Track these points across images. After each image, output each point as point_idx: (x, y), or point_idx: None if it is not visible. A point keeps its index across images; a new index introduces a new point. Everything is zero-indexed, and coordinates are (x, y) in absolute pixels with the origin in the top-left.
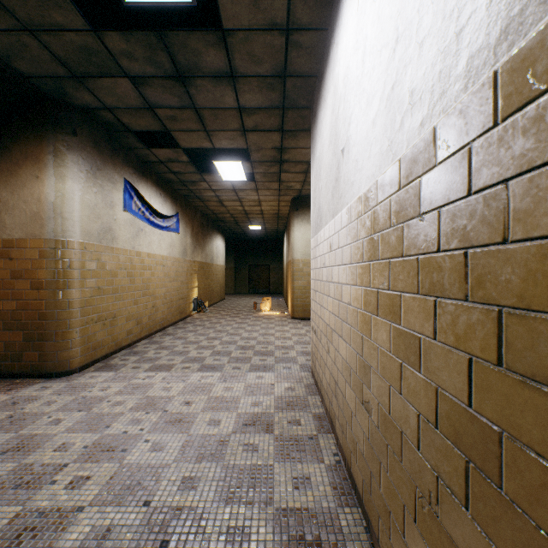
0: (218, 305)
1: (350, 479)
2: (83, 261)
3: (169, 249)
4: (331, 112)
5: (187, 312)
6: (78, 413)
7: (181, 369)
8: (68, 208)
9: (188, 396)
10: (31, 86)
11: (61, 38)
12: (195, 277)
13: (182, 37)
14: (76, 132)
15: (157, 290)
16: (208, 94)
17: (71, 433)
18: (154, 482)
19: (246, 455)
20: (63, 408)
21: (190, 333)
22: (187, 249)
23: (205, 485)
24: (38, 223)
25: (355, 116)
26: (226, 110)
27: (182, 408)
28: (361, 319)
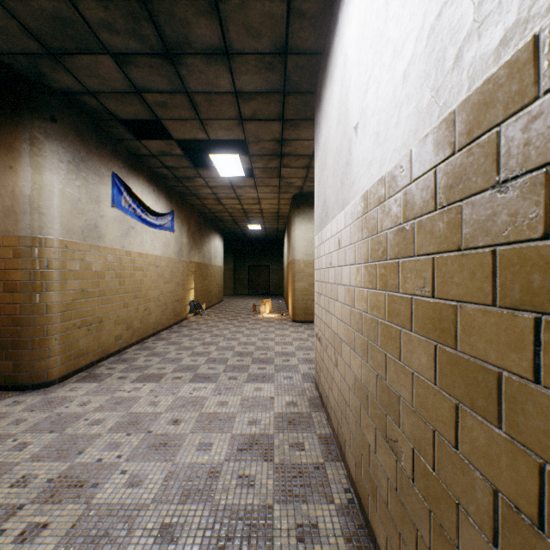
0: (216, 307)
1: (367, 527)
2: (64, 261)
3: (164, 249)
4: (340, 87)
5: (183, 314)
6: (48, 435)
7: (172, 379)
8: (45, 202)
9: (177, 412)
10: (2, 65)
11: (29, 3)
12: (192, 279)
13: (168, 3)
14: (55, 118)
15: (150, 292)
16: (201, 76)
17: (36, 462)
18: (126, 532)
19: (240, 492)
20: (33, 428)
21: (185, 338)
22: (182, 249)
23: (188, 535)
24: (12, 219)
25: (375, 78)
26: (221, 95)
27: (169, 428)
28: (384, 333)
